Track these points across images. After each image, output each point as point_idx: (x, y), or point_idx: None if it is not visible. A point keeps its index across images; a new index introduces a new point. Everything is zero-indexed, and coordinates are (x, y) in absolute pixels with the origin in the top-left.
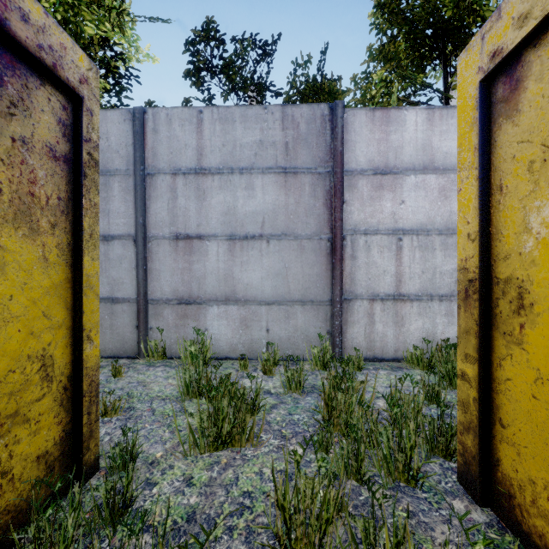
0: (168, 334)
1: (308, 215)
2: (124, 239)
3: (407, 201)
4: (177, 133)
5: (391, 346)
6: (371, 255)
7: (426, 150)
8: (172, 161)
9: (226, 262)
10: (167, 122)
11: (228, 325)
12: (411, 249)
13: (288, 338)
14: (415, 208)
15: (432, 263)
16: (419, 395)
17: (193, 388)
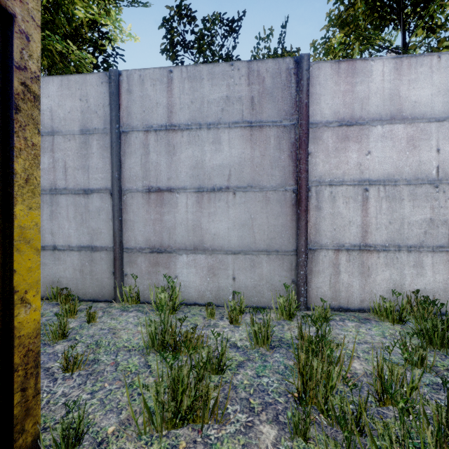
0: (141, 280)
1: (273, 167)
2: (102, 193)
3: (373, 151)
4: (149, 92)
5: (357, 297)
6: (336, 205)
7: (394, 100)
8: (145, 119)
9: (194, 214)
10: (140, 82)
11: (196, 273)
12: (377, 199)
13: (254, 286)
14: (382, 159)
15: (400, 214)
16: (397, 355)
17: (158, 340)
